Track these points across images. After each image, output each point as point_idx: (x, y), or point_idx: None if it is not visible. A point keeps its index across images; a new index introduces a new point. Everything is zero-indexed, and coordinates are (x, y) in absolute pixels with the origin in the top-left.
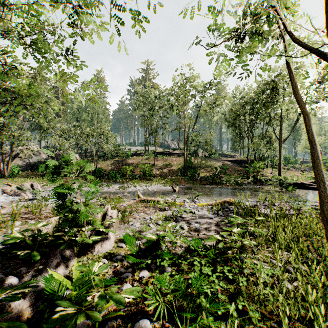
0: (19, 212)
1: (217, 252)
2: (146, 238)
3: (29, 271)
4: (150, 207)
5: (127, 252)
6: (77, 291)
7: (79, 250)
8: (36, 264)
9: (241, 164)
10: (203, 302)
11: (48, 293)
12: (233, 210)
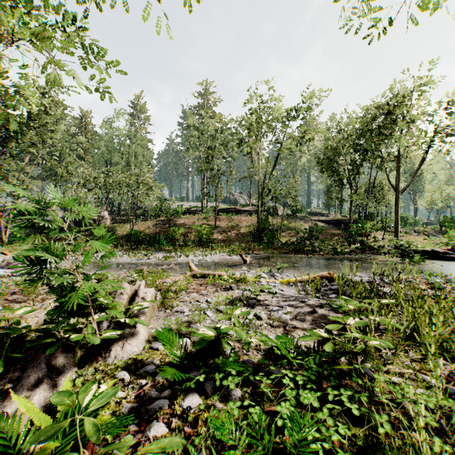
0: (4, 291)
1: (322, 361)
2: (198, 334)
3: None
4: (208, 285)
5: (166, 359)
6: (59, 440)
7: (84, 355)
8: (2, 381)
9: (338, 226)
10: None
11: None
12: (336, 289)
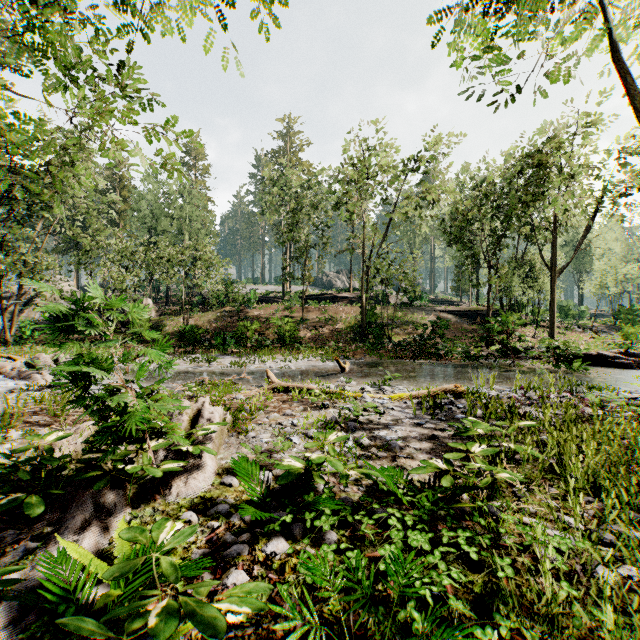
0: (22, 411)
1: (438, 498)
2: (283, 465)
3: (21, 539)
4: (294, 402)
5: (242, 497)
6: (121, 588)
7: (138, 493)
8: (38, 524)
9: (473, 319)
10: (416, 621)
11: (50, 595)
12: (464, 407)
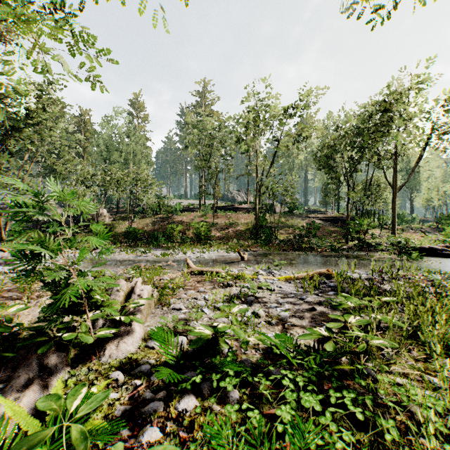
0: (0, 288)
1: (322, 361)
2: (195, 332)
3: None
4: (206, 282)
5: (162, 358)
6: (47, 446)
7: (78, 354)
8: None
9: (335, 223)
10: None
11: None
12: (334, 286)
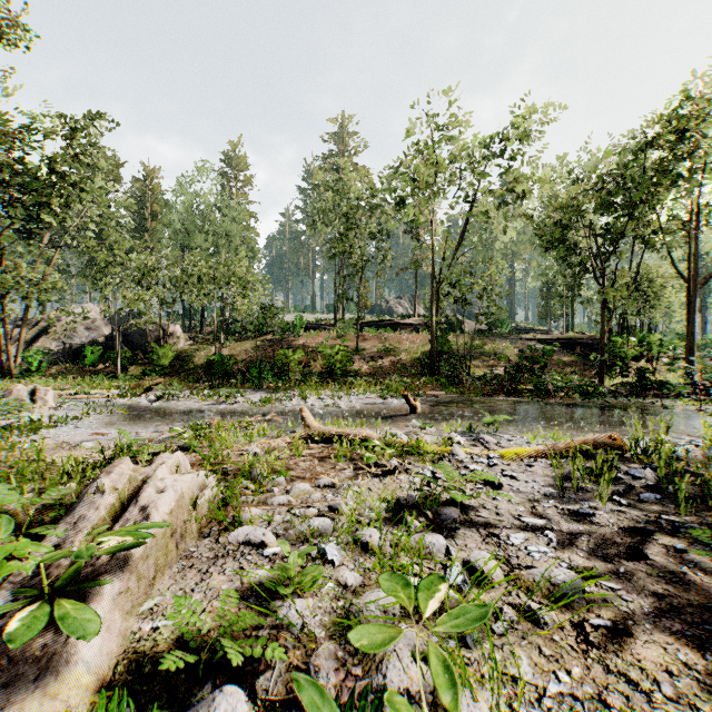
0: None
1: None
2: None
3: None
4: (339, 461)
5: None
6: None
7: None
8: None
9: (571, 349)
10: None
11: None
12: (645, 477)
